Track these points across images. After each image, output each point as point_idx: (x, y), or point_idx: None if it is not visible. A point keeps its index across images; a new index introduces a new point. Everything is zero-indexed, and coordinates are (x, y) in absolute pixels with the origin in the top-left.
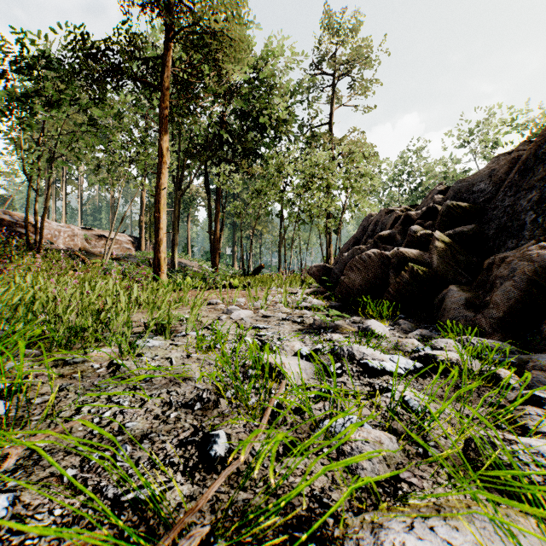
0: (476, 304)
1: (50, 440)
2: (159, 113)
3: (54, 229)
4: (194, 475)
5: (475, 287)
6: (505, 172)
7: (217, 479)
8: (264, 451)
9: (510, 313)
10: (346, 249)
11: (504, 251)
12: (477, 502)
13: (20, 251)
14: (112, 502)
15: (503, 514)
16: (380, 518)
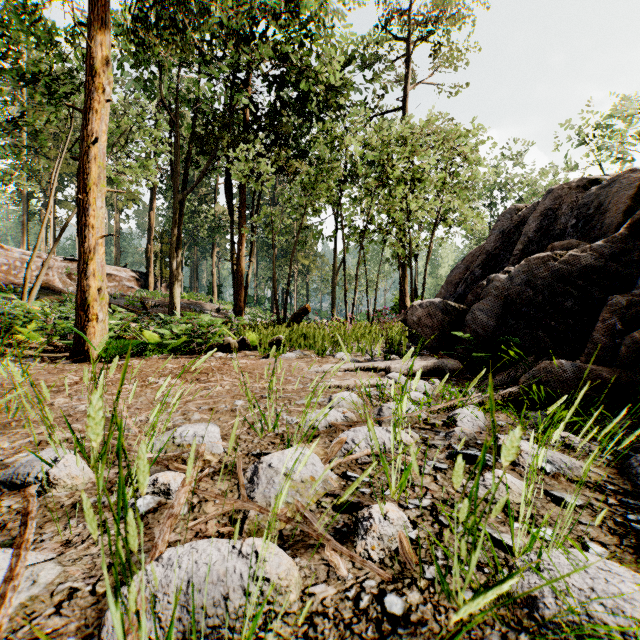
0: None
1: None
2: None
3: (14, 257)
4: None
5: None
6: None
7: None
8: None
9: None
10: (461, 276)
11: None
12: None
13: None
14: None
15: None
16: None
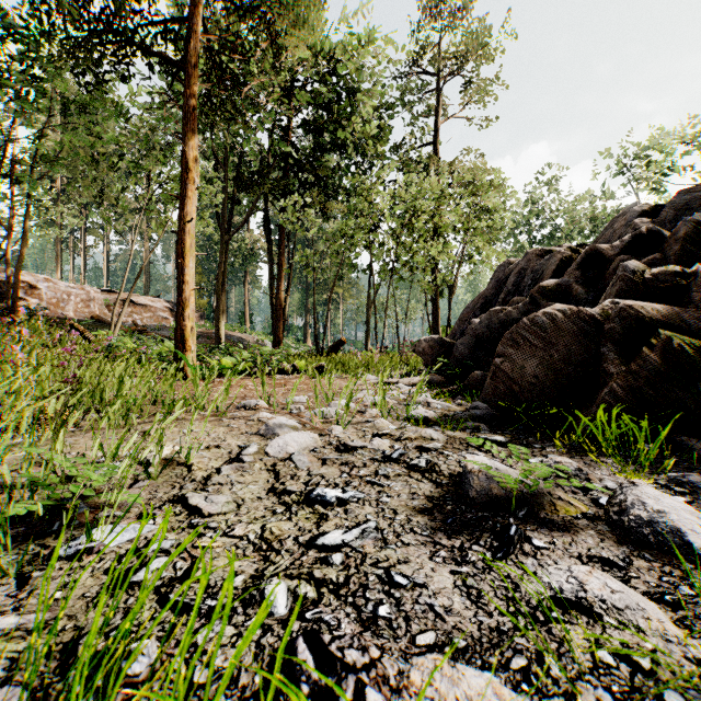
0: None
1: None
2: (184, 105)
3: (61, 291)
4: None
5: None
6: None
7: None
8: None
9: None
10: (469, 315)
11: None
12: None
13: None
14: None
15: None
16: None
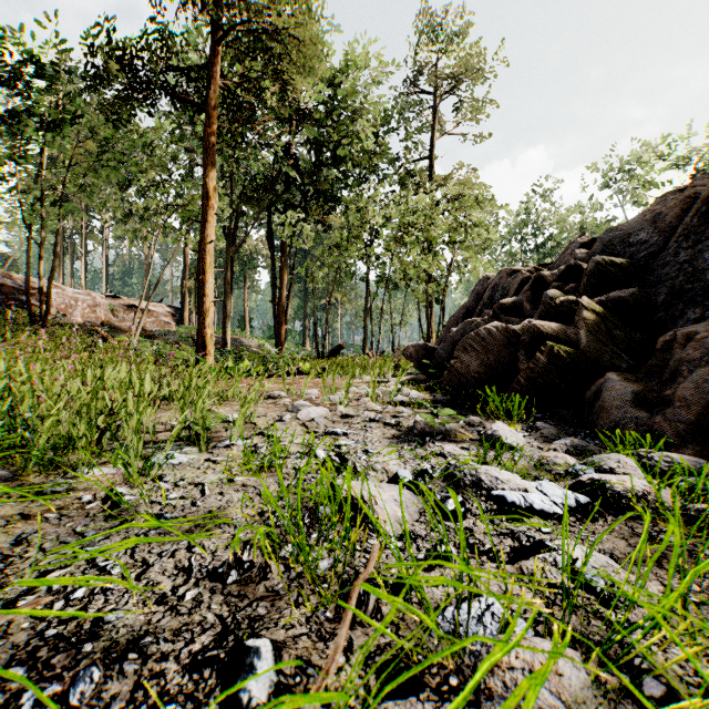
0: (649, 401)
1: None
2: (205, 142)
3: (69, 297)
4: None
5: (643, 375)
6: (676, 216)
7: None
8: None
9: (707, 415)
10: (454, 323)
11: (682, 324)
12: None
13: (18, 325)
14: None
15: None
16: None
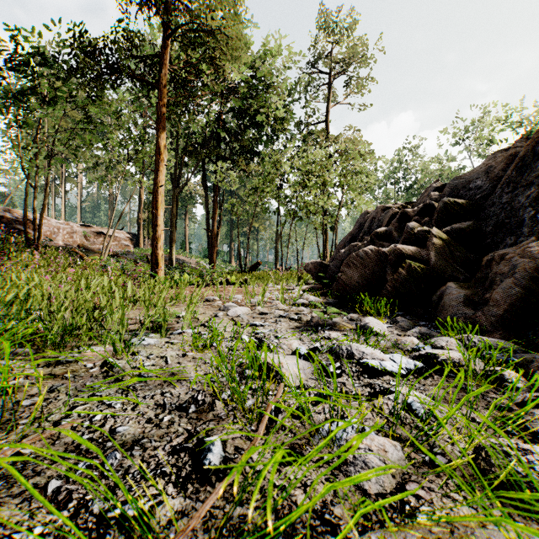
0: (475, 302)
1: (24, 458)
2: (157, 111)
3: (53, 226)
4: (187, 487)
5: (474, 284)
6: (502, 169)
7: (211, 495)
8: (261, 476)
9: (511, 311)
10: (343, 246)
11: (502, 247)
12: (497, 525)
13: (18, 248)
14: (97, 519)
15: (523, 536)
16: (388, 538)
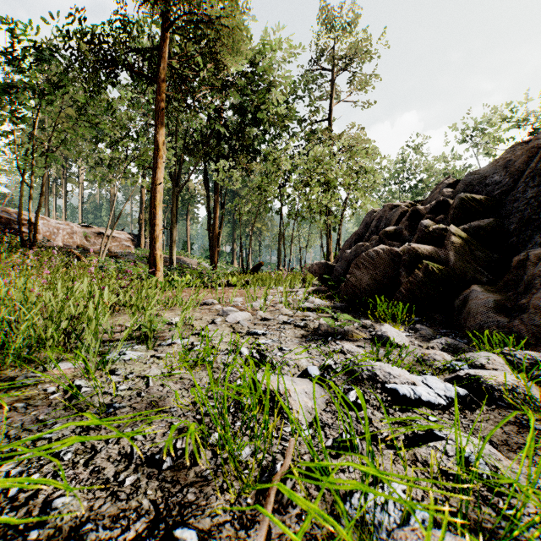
0: (507, 308)
1: None
2: (155, 106)
3: (52, 226)
4: None
5: (501, 287)
6: (523, 162)
7: None
8: None
9: None
10: (348, 246)
11: (530, 247)
12: None
13: (12, 248)
14: None
15: None
16: None
